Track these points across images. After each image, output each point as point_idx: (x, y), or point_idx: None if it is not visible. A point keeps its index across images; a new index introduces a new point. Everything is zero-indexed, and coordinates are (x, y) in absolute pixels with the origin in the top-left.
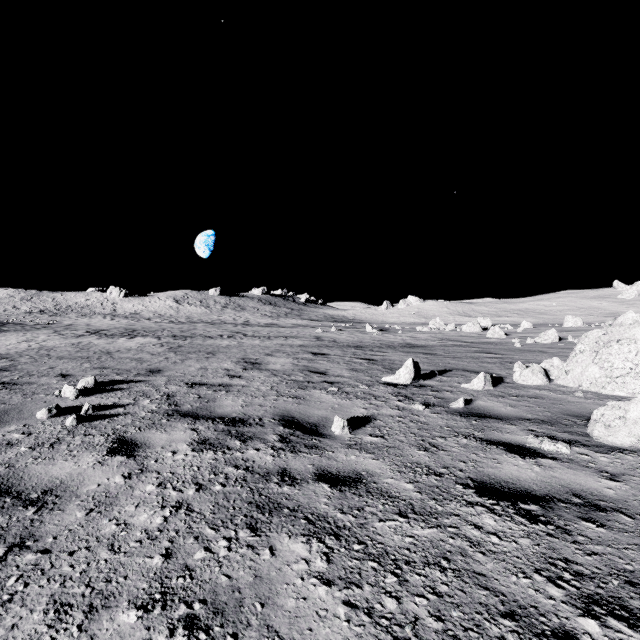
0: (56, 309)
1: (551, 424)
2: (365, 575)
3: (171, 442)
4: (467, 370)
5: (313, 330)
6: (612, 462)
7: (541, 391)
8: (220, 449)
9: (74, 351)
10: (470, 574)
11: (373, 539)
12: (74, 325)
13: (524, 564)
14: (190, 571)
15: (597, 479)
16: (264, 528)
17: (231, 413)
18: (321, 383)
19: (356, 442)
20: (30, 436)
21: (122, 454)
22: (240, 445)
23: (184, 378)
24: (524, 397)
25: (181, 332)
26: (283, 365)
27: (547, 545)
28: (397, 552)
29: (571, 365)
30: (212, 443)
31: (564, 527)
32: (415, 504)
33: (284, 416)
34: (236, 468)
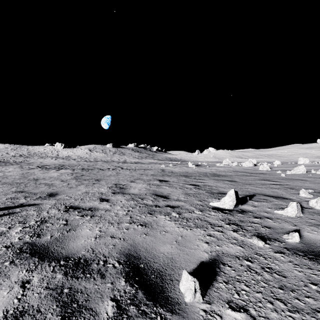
0: (28, 154)
1: None
2: None
3: None
4: (266, 195)
5: (160, 165)
6: None
7: None
8: None
9: (17, 178)
10: None
11: None
12: (33, 162)
13: None
14: None
15: None
16: None
17: (80, 249)
18: (165, 207)
19: None
20: None
21: None
22: None
23: (67, 201)
24: None
25: (88, 166)
26: (140, 190)
27: None
28: None
29: None
30: None
31: None
32: None
33: (130, 256)
34: None
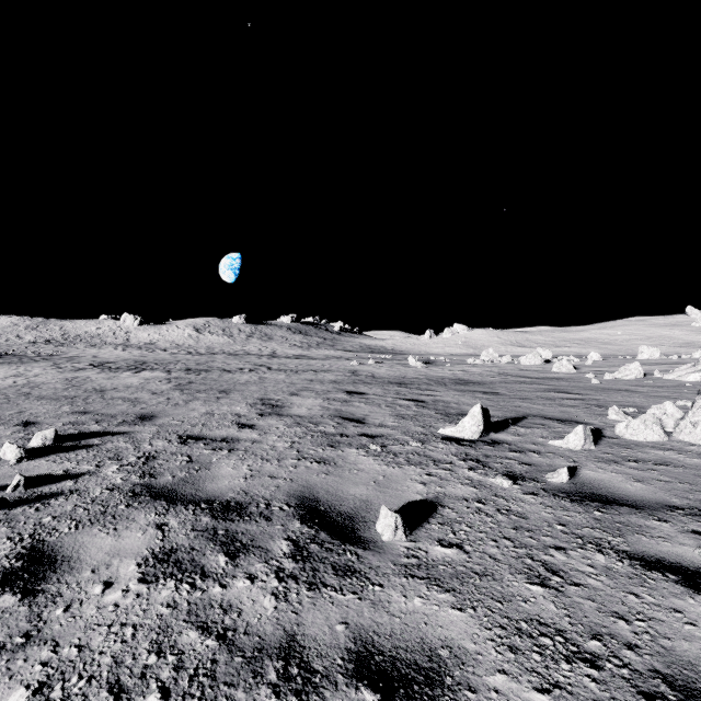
0: (63, 339)
1: None
2: None
3: (113, 557)
4: (546, 417)
5: (348, 362)
6: None
7: (665, 452)
8: (188, 576)
9: (62, 389)
10: None
11: None
12: (79, 357)
13: None
14: None
15: None
16: None
17: (226, 491)
18: (358, 437)
19: (419, 560)
20: None
21: (17, 588)
22: (224, 566)
23: (179, 428)
24: (647, 463)
25: (197, 365)
26: (310, 409)
27: None
28: None
29: (700, 415)
30: (179, 560)
31: None
32: None
33: (304, 498)
34: (203, 633)
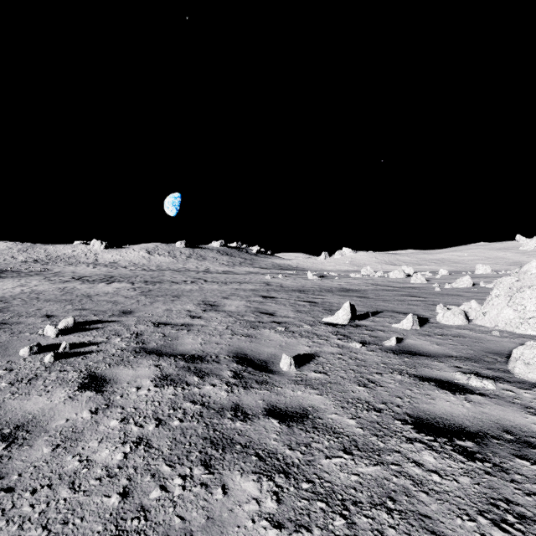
0: (47, 259)
1: (475, 361)
2: (314, 517)
3: (136, 378)
4: (396, 311)
5: (263, 276)
6: (535, 398)
7: (462, 330)
8: (180, 385)
9: (60, 295)
10: (416, 516)
11: (320, 477)
12: (62, 272)
13: (467, 505)
14: (145, 512)
15: (524, 415)
16: (217, 465)
17: (191, 350)
18: (270, 323)
19: (302, 378)
20: (11, 372)
21: (91, 389)
22: (198, 381)
23: (152, 318)
24: (448, 336)
25: (151, 278)
26: (237, 307)
27: (487, 484)
28: (344, 491)
29: (488, 308)
30: (173, 379)
31: (500, 465)
32: (358, 440)
33: (238, 353)
34: (193, 403)
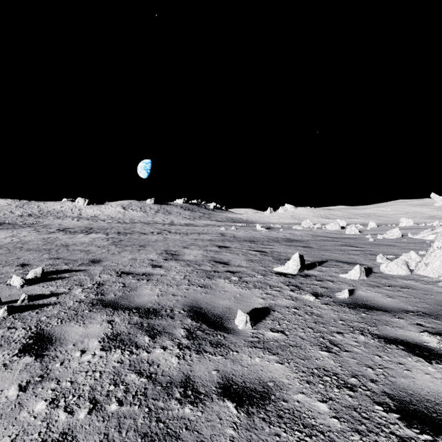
0: (40, 213)
1: (435, 317)
2: None
3: (84, 337)
4: (339, 261)
5: (219, 228)
6: None
7: (408, 281)
8: (128, 347)
9: (42, 244)
10: None
11: None
12: (50, 225)
13: None
14: None
15: None
16: None
17: (147, 303)
18: (225, 272)
19: (259, 339)
20: None
21: (32, 353)
22: (148, 342)
23: (116, 267)
24: (396, 287)
25: (124, 230)
26: (195, 256)
27: None
28: None
29: (430, 259)
30: (122, 339)
31: None
32: (337, 441)
33: (193, 307)
34: (139, 375)
